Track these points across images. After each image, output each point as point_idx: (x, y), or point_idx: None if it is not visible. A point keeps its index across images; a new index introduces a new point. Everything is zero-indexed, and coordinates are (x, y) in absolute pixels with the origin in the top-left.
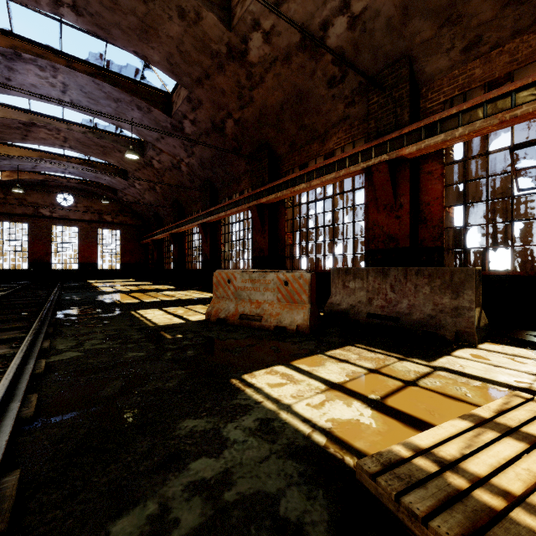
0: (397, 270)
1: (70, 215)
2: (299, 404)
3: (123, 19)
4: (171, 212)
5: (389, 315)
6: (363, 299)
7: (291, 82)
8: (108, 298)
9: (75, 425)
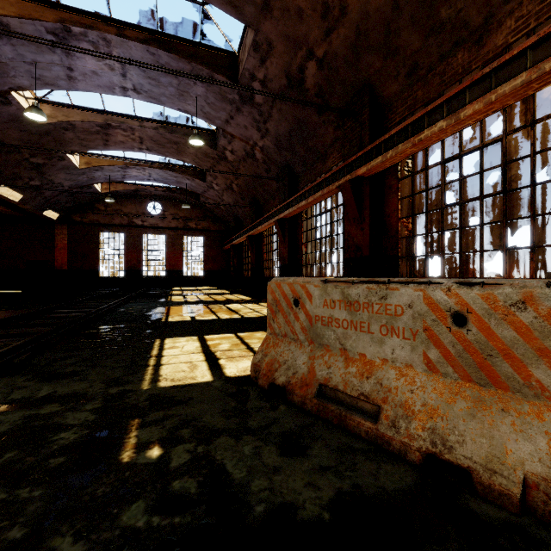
0: None
1: (159, 223)
2: None
3: None
4: (249, 213)
5: None
6: None
7: None
8: (161, 312)
9: None
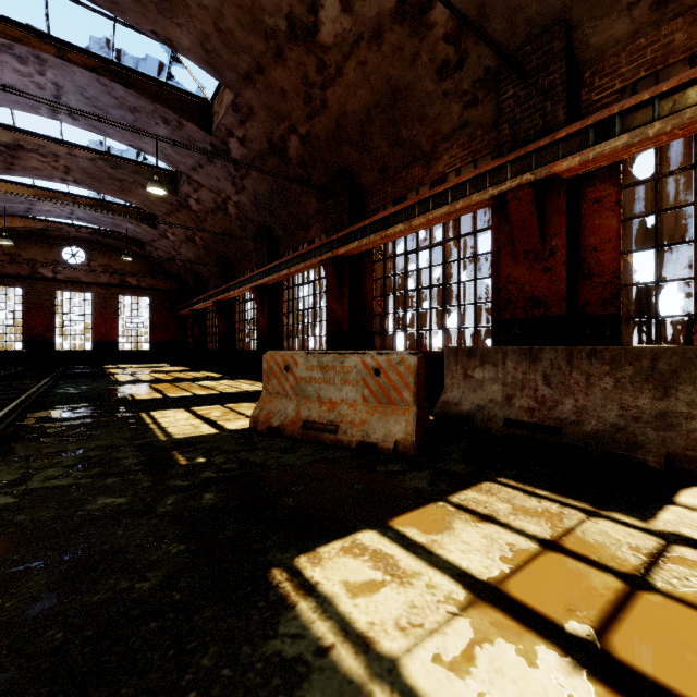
0: (555, 350)
1: (81, 277)
2: (416, 658)
3: None
4: (216, 272)
5: (542, 423)
6: (496, 396)
7: (383, 74)
8: (118, 391)
9: None
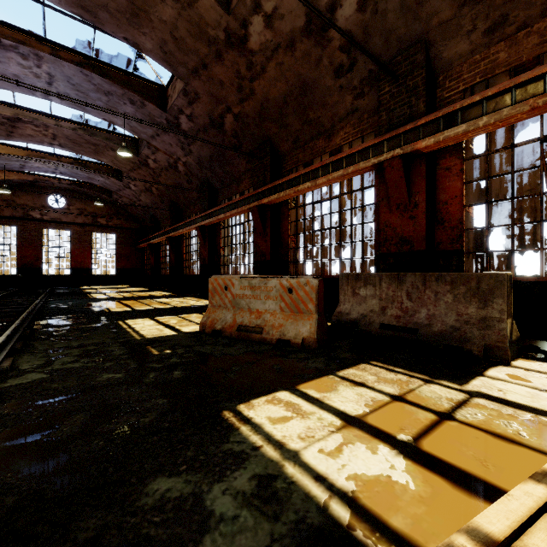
0: (414, 275)
1: (62, 218)
2: (309, 451)
3: (111, 0)
4: (168, 215)
5: (405, 326)
6: (375, 308)
7: (295, 72)
8: (97, 306)
9: (3, 490)
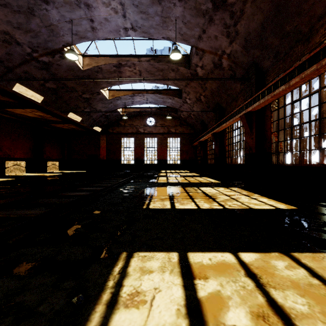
0: None
1: (153, 131)
2: None
3: None
4: (213, 117)
5: None
6: None
7: None
8: (146, 194)
9: None
